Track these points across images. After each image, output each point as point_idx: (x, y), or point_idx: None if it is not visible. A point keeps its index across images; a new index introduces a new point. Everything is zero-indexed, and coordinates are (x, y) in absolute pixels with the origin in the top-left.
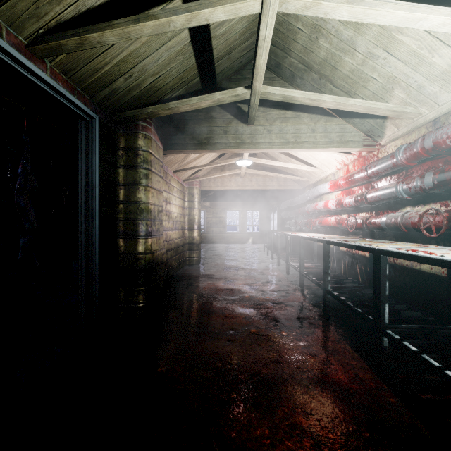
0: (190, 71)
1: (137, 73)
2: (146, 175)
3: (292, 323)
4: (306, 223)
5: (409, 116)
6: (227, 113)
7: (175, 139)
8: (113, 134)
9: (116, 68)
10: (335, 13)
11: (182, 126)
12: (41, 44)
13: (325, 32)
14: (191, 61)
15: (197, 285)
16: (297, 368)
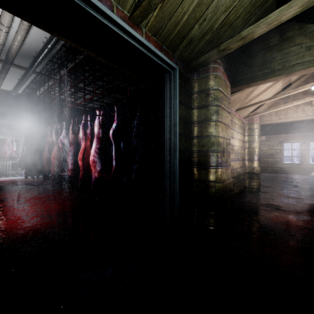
0: None
1: (210, 14)
2: (216, 111)
3: None
4: None
5: None
6: (312, 24)
7: (242, 75)
8: (189, 82)
9: (192, 15)
10: None
11: (250, 60)
12: (137, 9)
13: None
14: None
15: (263, 214)
16: None
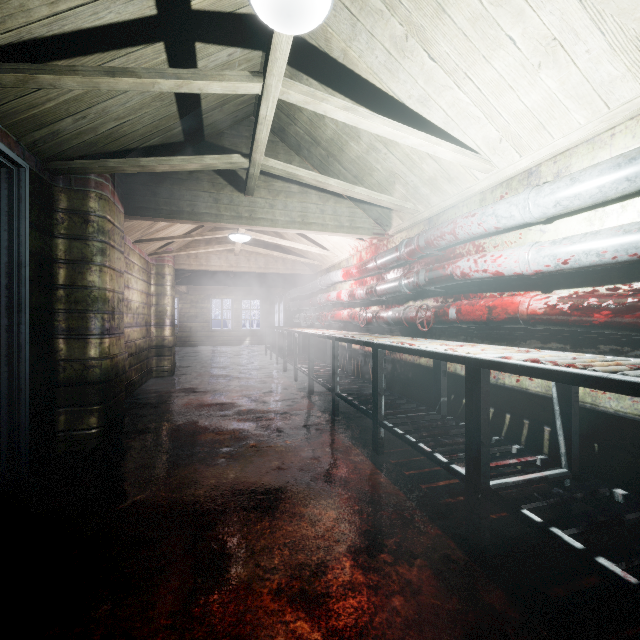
0: (169, 119)
1: (93, 115)
2: (102, 250)
3: (298, 432)
4: (318, 317)
5: (410, 211)
6: (219, 176)
7: (143, 202)
8: (48, 189)
9: (64, 106)
10: (333, 114)
11: (154, 185)
12: None
13: None
14: (171, 109)
15: (174, 402)
16: (300, 471)
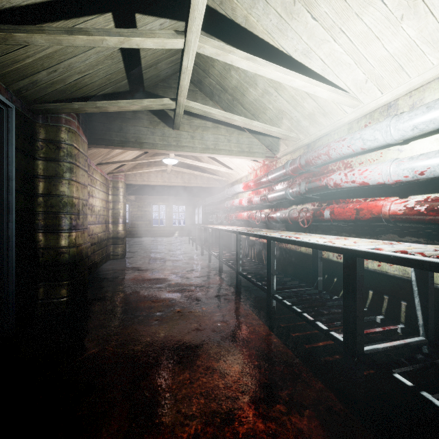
0: (118, 74)
1: (62, 69)
2: (70, 168)
3: (211, 301)
4: (226, 217)
5: (293, 139)
6: (155, 116)
7: (100, 135)
8: (31, 125)
9: (39, 62)
10: (238, 63)
11: (108, 122)
12: None
13: (236, 67)
14: (119, 66)
15: (123, 277)
16: (213, 332)
